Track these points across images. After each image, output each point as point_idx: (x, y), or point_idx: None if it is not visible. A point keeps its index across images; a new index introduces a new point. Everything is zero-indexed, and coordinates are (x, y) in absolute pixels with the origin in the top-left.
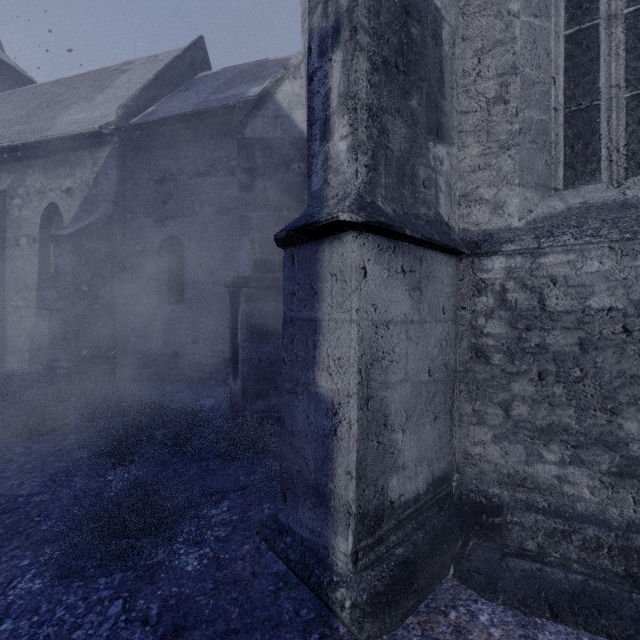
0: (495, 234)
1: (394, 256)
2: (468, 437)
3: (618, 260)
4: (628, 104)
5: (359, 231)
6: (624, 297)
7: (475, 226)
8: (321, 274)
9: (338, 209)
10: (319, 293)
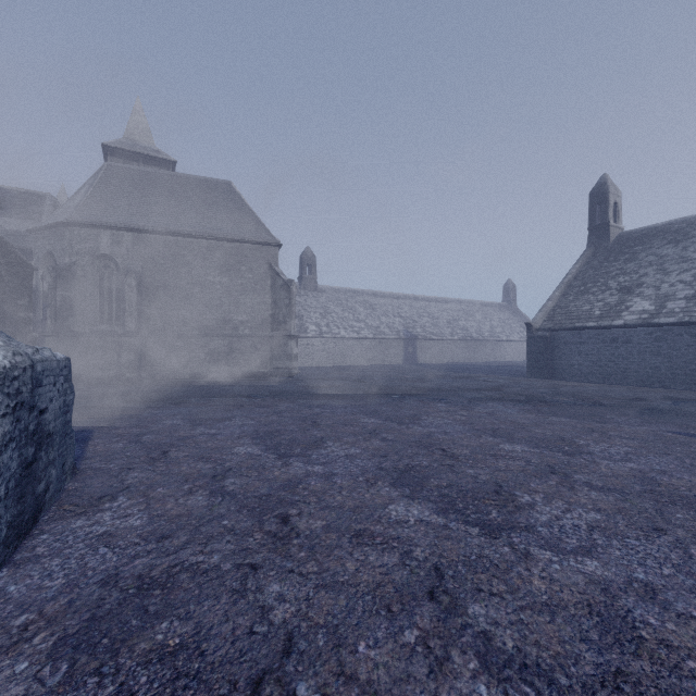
0: (84, 333)
1: (59, 339)
2: (78, 367)
3: (101, 339)
4: (108, 314)
5: (52, 336)
6: (101, 344)
7: (80, 331)
8: (46, 341)
9: (49, 333)
10: (45, 344)
